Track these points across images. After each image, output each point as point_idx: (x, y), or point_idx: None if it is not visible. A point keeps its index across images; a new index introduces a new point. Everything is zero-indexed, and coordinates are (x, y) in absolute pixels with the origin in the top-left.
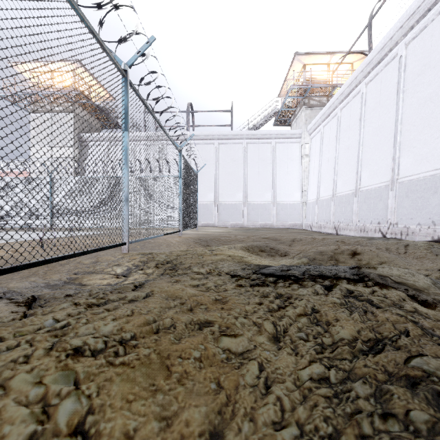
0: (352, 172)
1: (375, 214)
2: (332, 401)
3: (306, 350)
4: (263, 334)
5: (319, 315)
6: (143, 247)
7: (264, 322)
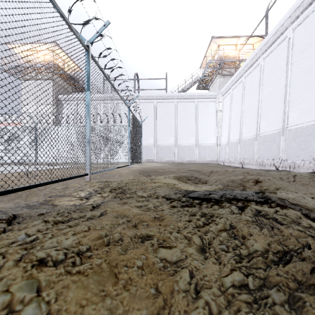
0: (253, 122)
1: (270, 153)
2: (252, 306)
3: (227, 260)
4: (192, 246)
5: (236, 231)
6: (101, 176)
7: (193, 236)
